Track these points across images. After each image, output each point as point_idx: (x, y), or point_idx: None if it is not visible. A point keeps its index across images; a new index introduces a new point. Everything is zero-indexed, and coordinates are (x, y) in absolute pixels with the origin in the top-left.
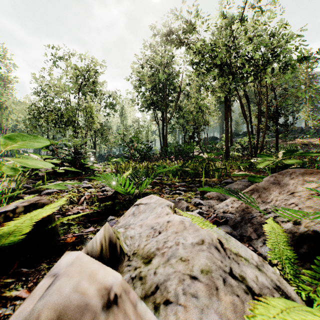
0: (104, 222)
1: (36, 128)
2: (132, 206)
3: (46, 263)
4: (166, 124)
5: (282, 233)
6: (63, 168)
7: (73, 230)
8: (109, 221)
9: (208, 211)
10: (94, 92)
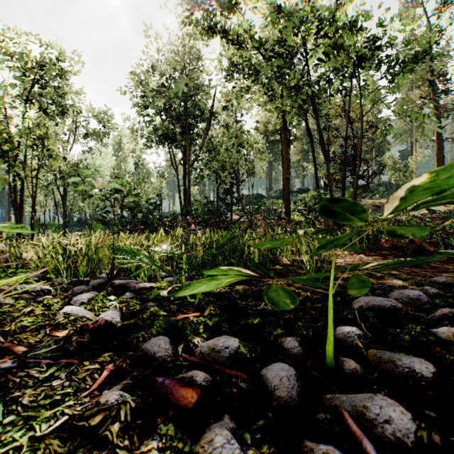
0: None
1: None
2: None
3: None
4: (188, 169)
5: None
6: None
7: None
8: None
9: None
10: (59, 106)
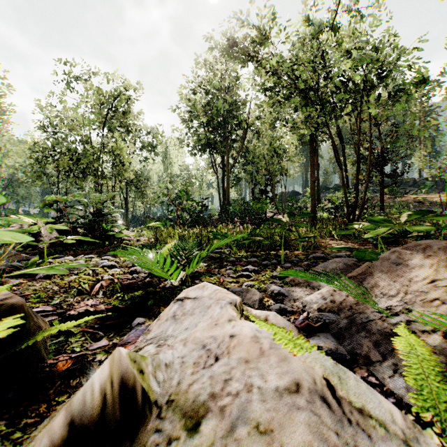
0: (127, 328)
1: (41, 178)
2: (173, 302)
3: (8, 420)
4: (227, 174)
5: (428, 356)
6: (72, 237)
7: (72, 345)
8: (135, 328)
9: (294, 307)
10: (125, 127)
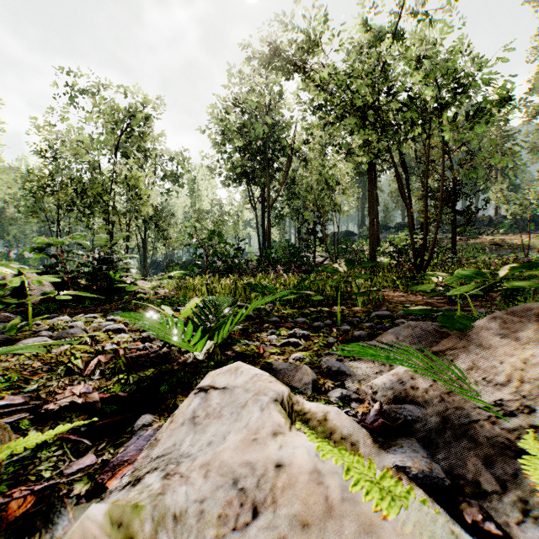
0: (127, 433)
1: (37, 213)
2: (194, 392)
3: None
4: (268, 209)
5: None
6: (66, 292)
7: (39, 466)
8: (138, 433)
9: (360, 393)
10: (143, 152)
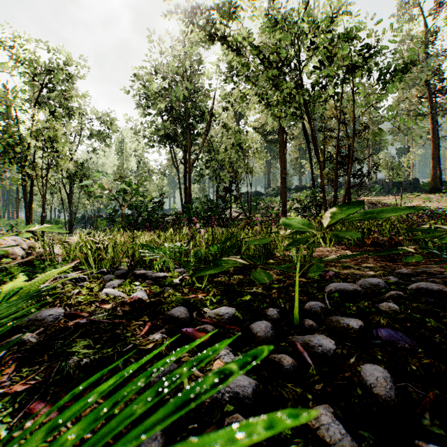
0: None
1: None
2: None
3: None
4: (189, 168)
5: None
6: None
7: None
8: None
9: None
10: (66, 109)
